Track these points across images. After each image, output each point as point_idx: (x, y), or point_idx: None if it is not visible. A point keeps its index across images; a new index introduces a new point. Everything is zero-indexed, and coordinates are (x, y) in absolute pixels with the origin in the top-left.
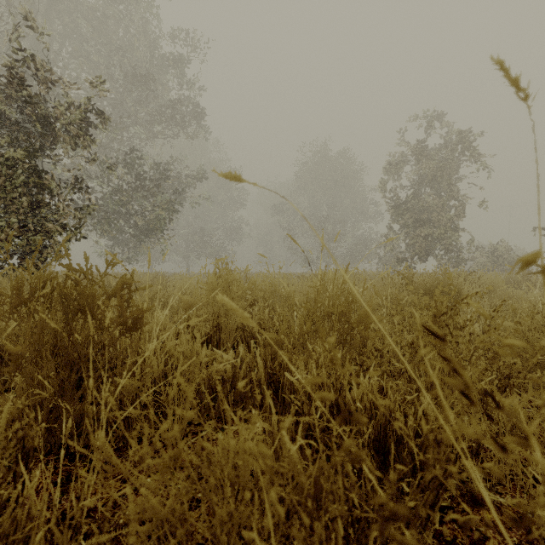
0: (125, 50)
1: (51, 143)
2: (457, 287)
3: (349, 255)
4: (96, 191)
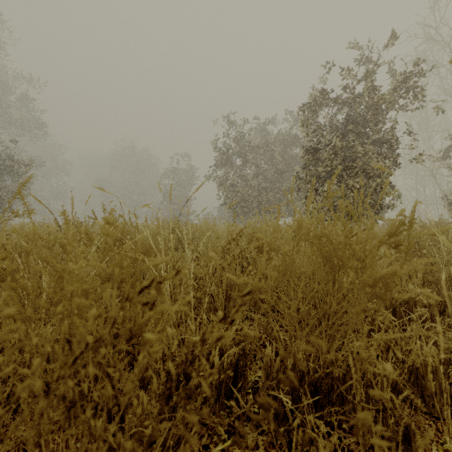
0: None
1: None
2: None
3: (149, 214)
4: None
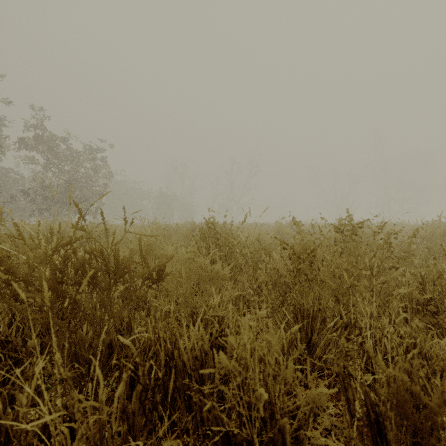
0: None
1: None
2: None
3: None
4: None
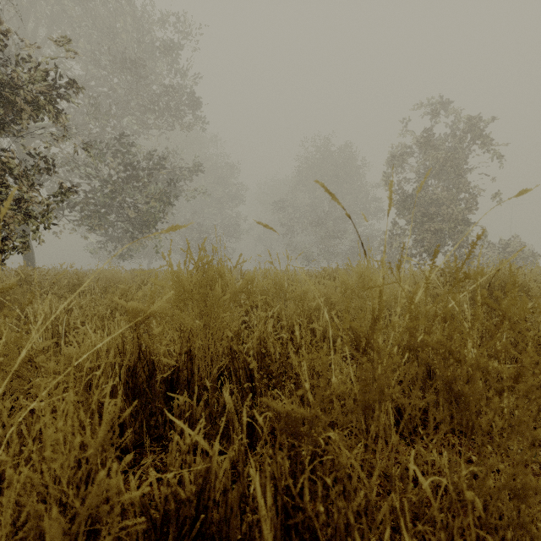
0: (116, 34)
1: (13, 116)
2: (524, 286)
3: (350, 252)
4: (85, 182)
